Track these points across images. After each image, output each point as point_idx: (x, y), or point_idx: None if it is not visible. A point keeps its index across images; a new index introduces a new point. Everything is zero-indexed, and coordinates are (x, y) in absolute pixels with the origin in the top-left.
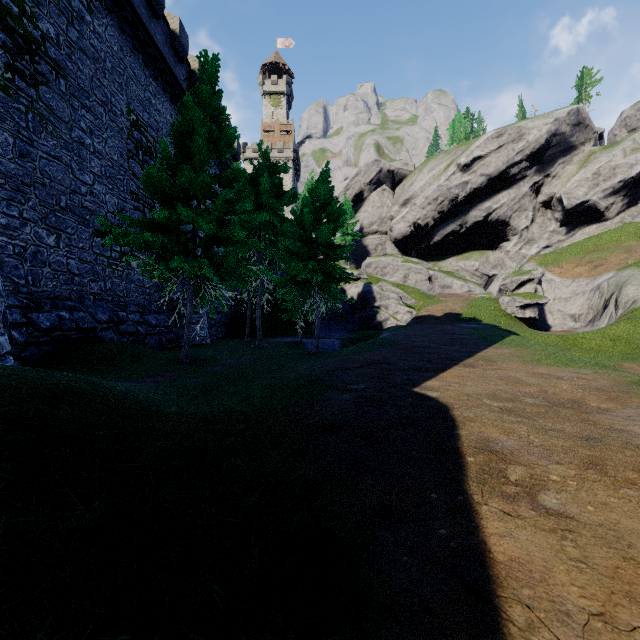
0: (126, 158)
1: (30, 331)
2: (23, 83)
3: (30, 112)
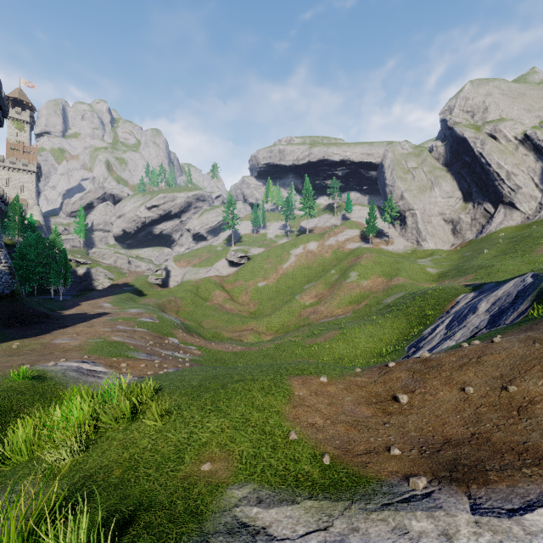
0: None
1: None
2: None
3: None
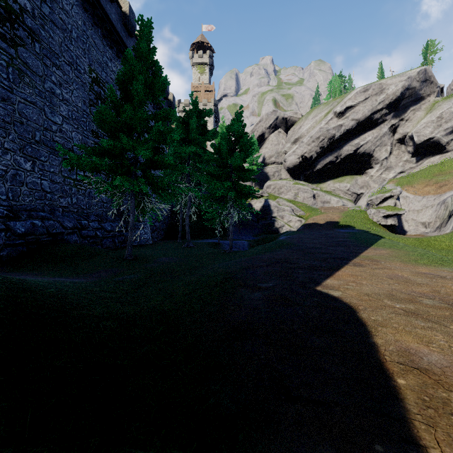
0: (88, 105)
1: (8, 235)
2: (4, 44)
3: (10, 67)
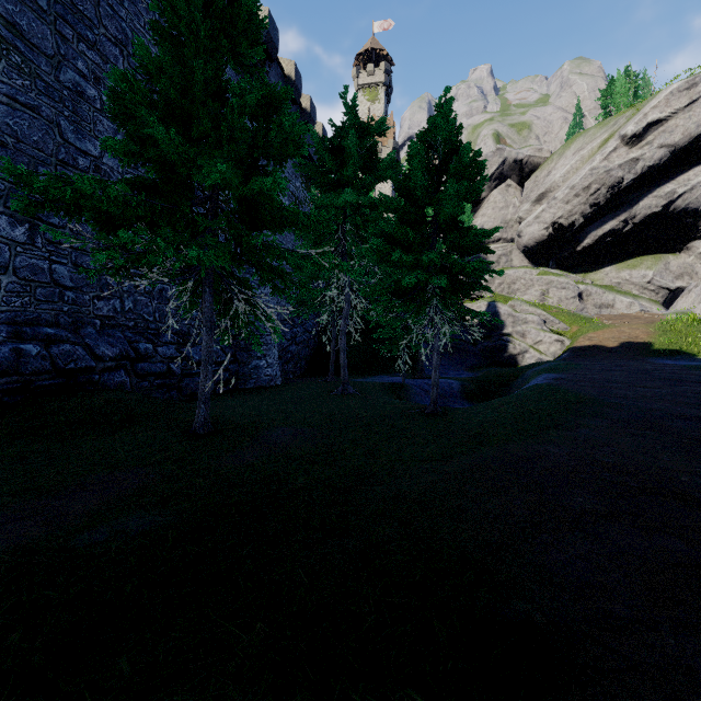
0: None
1: None
2: None
3: None
